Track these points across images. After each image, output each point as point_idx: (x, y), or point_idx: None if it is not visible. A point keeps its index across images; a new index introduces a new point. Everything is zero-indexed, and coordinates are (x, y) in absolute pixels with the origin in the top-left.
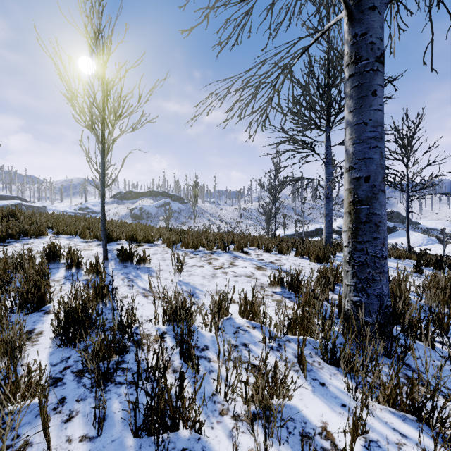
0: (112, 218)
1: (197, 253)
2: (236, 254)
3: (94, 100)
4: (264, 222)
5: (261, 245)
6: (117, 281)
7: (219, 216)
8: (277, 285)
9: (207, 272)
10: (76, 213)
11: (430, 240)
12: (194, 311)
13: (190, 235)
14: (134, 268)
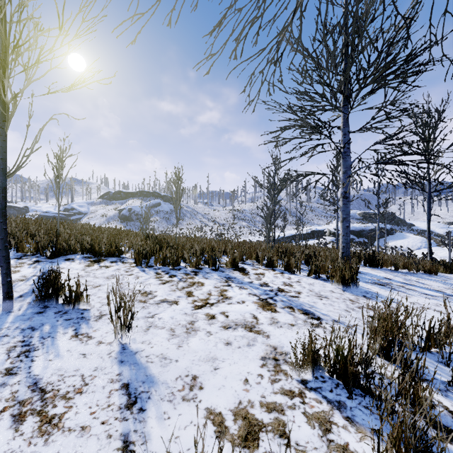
0: (99, 219)
1: (175, 273)
2: (229, 274)
3: None
4: (258, 223)
5: (262, 259)
6: None
7: (212, 218)
8: (308, 363)
9: (181, 317)
10: (60, 214)
11: None
12: None
13: (171, 244)
14: (56, 314)
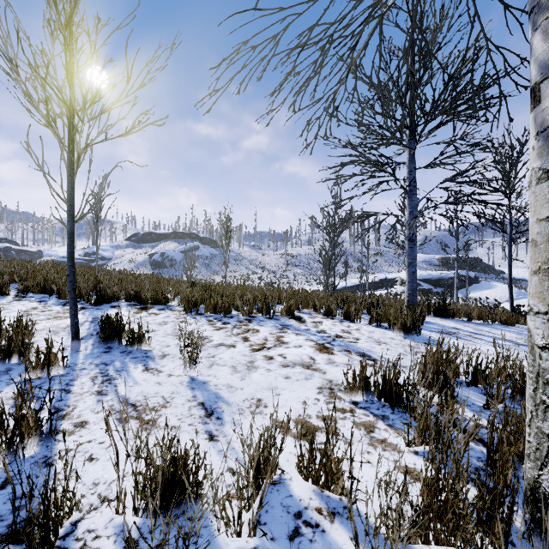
0: (126, 265)
1: (228, 320)
2: (284, 322)
3: (47, 73)
4: (316, 271)
5: (320, 307)
6: (82, 383)
7: (260, 264)
8: (360, 389)
9: (240, 357)
10: (80, 259)
11: (521, 294)
12: (203, 480)
13: (220, 291)
14: (121, 353)
